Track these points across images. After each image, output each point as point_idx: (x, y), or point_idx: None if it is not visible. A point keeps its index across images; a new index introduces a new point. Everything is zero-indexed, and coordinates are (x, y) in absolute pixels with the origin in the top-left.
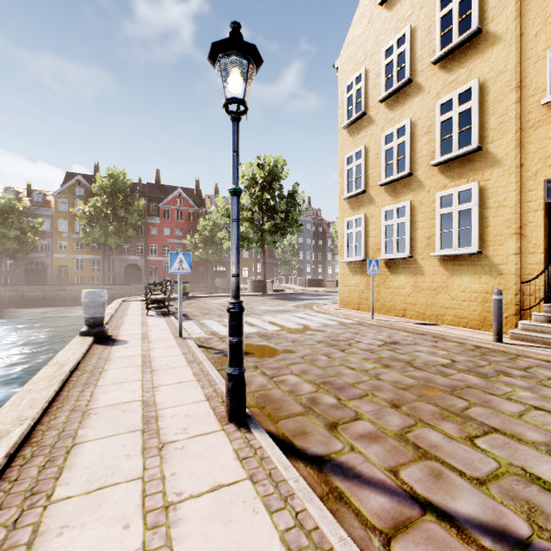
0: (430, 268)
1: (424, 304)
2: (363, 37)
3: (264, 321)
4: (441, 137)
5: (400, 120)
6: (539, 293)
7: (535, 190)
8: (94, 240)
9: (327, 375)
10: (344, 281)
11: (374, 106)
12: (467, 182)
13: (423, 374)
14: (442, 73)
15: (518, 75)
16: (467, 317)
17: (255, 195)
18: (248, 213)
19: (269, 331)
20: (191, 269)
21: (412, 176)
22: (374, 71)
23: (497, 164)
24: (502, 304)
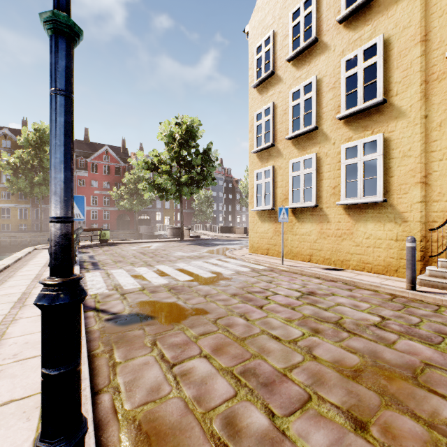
0: (335, 216)
1: (330, 250)
2: (272, 2)
3: (177, 269)
4: (346, 92)
5: (307, 77)
6: (445, 239)
7: (439, 140)
8: (19, 190)
9: (248, 355)
10: (254, 228)
11: (281, 66)
12: (372, 133)
13: (363, 344)
14: (347, 32)
15: (423, 29)
16: (372, 262)
17: (173, 151)
18: (166, 167)
19: (180, 282)
20: (84, 215)
21: (318, 129)
22: (281, 33)
23: (401, 115)
24: (415, 251)
